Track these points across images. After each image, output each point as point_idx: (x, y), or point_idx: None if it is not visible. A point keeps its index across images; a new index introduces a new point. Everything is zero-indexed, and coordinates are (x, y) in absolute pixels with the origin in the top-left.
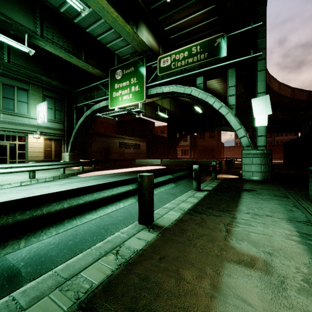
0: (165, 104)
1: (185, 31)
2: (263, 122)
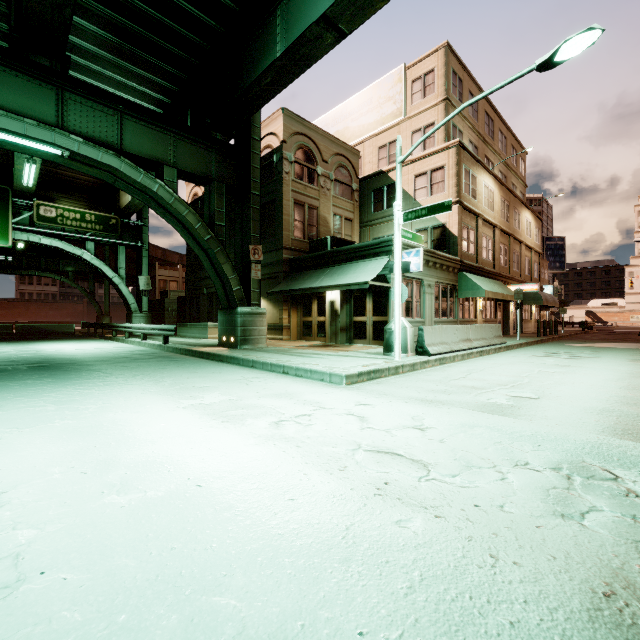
0: None
1: (62, 176)
2: (147, 294)
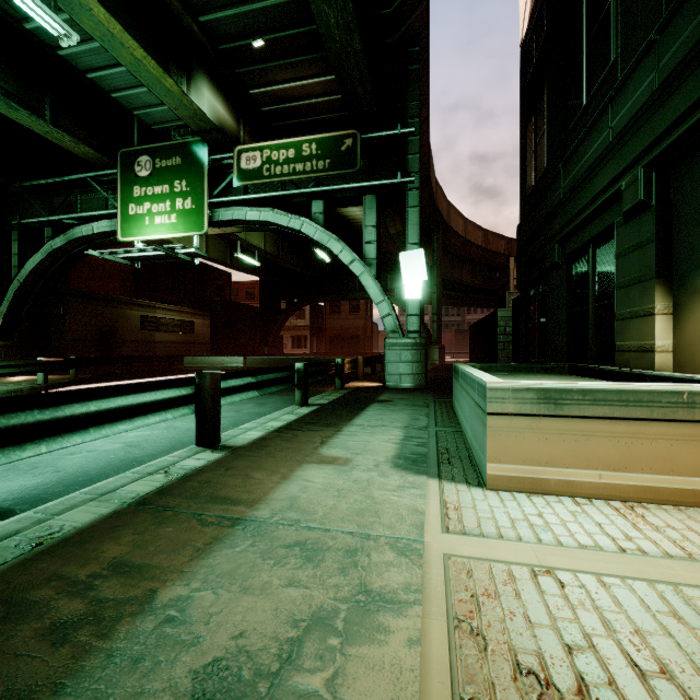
0: (253, 236)
1: (293, 105)
2: (416, 293)
